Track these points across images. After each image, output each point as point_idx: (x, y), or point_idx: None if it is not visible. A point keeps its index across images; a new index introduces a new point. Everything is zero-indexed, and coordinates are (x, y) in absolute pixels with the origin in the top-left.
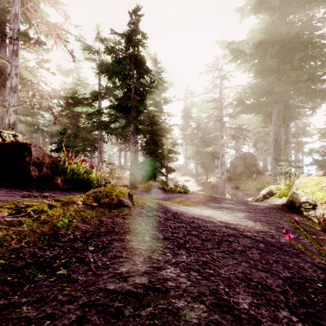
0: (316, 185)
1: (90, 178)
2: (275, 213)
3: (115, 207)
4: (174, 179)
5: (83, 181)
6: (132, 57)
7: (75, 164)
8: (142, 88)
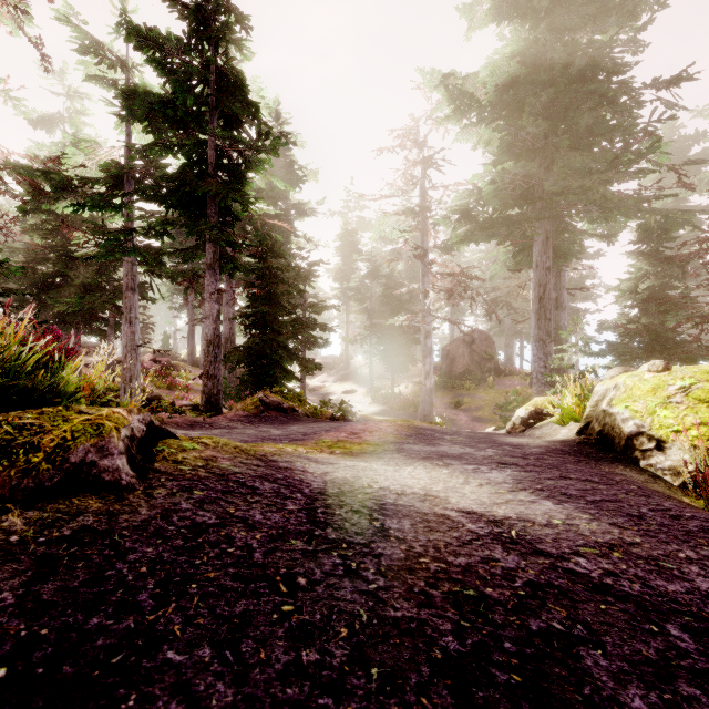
0: (653, 392)
1: (60, 384)
2: (578, 466)
3: (38, 498)
4: (322, 389)
5: (34, 392)
6: (210, 71)
7: (0, 340)
8: (238, 152)
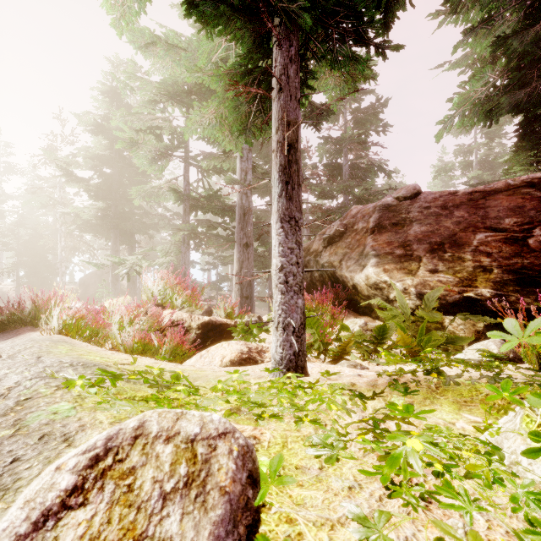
0: None
1: None
2: None
3: None
4: None
5: None
6: None
7: None
8: None
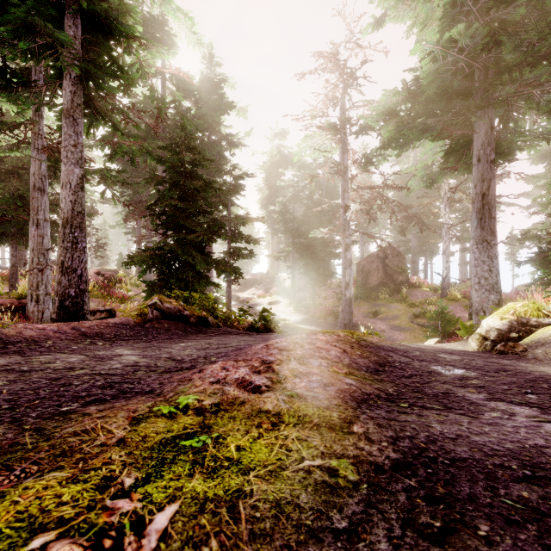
0: None
1: None
2: None
3: None
4: (250, 300)
5: None
6: None
7: None
8: None
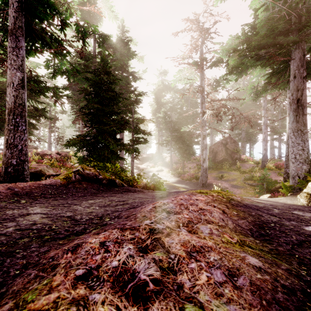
0: None
1: None
2: None
3: None
4: (146, 169)
5: None
6: None
7: None
8: None
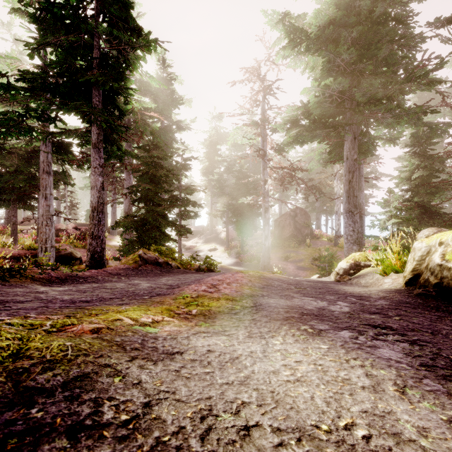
0: None
1: None
2: (449, 326)
3: None
4: (194, 248)
5: None
6: None
7: None
8: (118, 51)
